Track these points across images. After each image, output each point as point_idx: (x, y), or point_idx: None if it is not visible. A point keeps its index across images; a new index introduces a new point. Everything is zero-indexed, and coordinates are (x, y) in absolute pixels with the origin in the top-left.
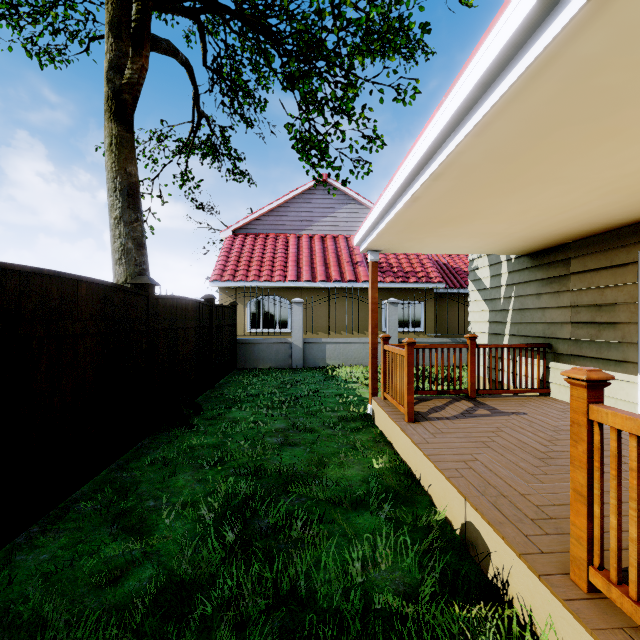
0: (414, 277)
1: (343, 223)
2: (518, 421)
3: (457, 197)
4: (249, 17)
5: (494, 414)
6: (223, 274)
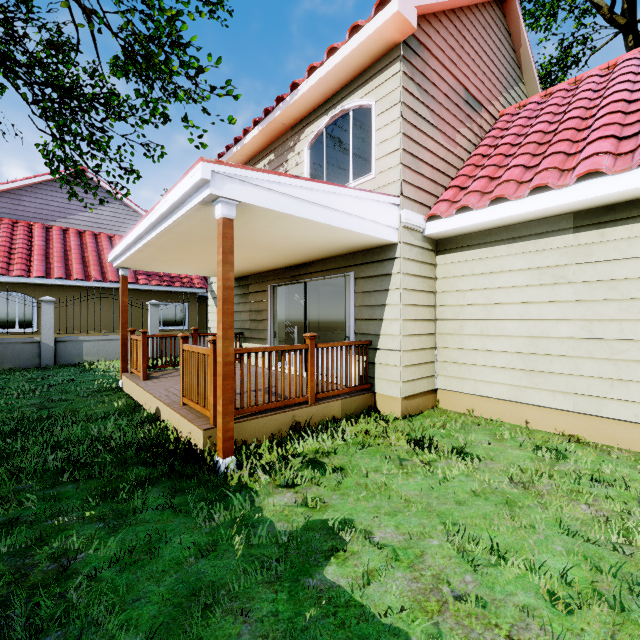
0: (179, 282)
1: (106, 221)
2: None
3: (165, 253)
4: None
5: None
6: None
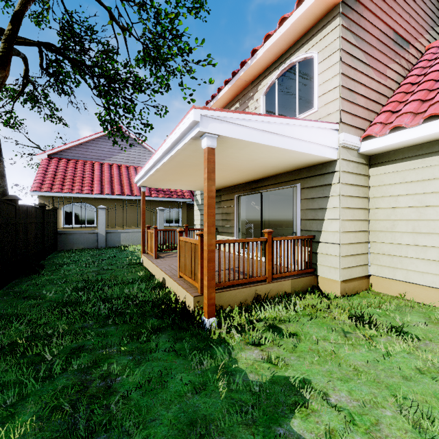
0: (175, 195)
1: (133, 158)
2: None
3: (168, 175)
4: (75, 60)
5: None
6: (42, 186)
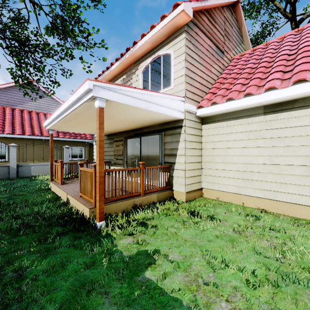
0: (79, 136)
1: (43, 106)
2: None
3: (72, 123)
4: None
5: None
6: None
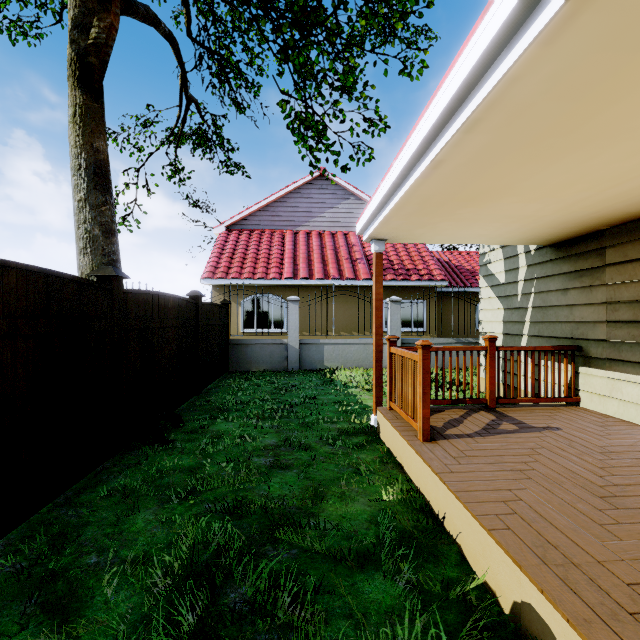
0: (416, 275)
1: (342, 219)
2: (554, 439)
3: (491, 161)
4: None
5: (523, 430)
6: (216, 271)
